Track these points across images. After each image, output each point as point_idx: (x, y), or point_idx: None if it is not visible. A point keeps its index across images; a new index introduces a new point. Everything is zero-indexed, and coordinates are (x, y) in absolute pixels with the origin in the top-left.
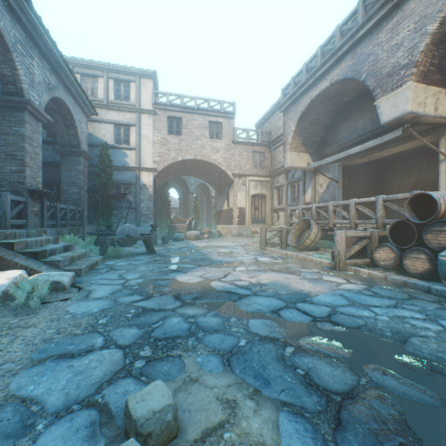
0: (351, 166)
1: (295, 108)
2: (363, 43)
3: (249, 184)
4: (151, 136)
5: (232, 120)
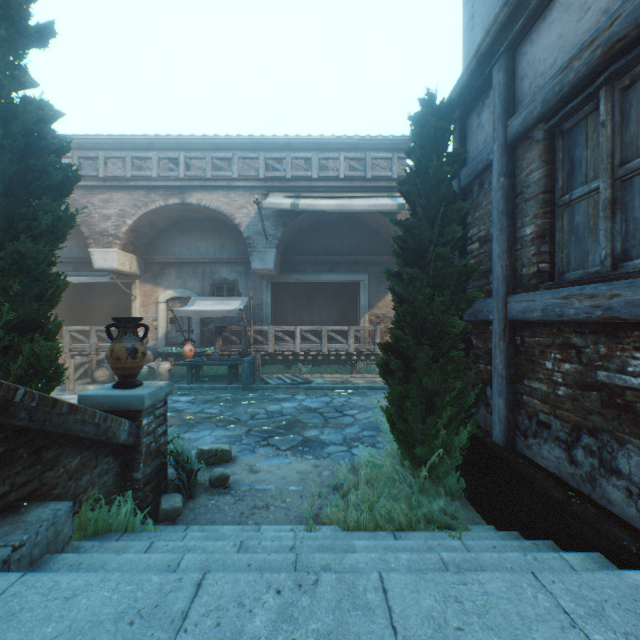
0: None
1: None
2: (79, 192)
3: None
4: None
5: None
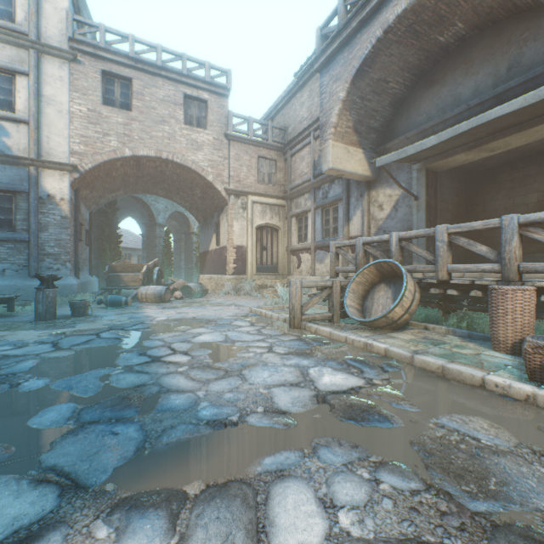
0: (438, 171)
1: (346, 55)
2: None
3: (252, 208)
4: (65, 103)
5: (225, 99)
